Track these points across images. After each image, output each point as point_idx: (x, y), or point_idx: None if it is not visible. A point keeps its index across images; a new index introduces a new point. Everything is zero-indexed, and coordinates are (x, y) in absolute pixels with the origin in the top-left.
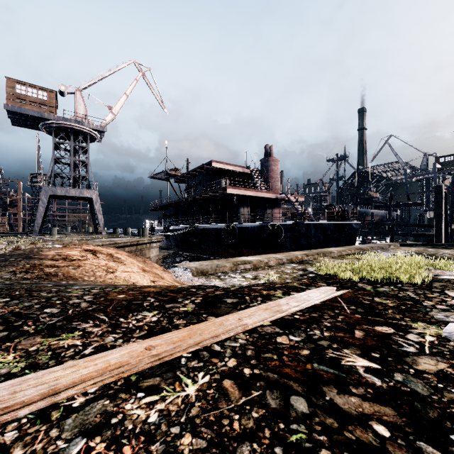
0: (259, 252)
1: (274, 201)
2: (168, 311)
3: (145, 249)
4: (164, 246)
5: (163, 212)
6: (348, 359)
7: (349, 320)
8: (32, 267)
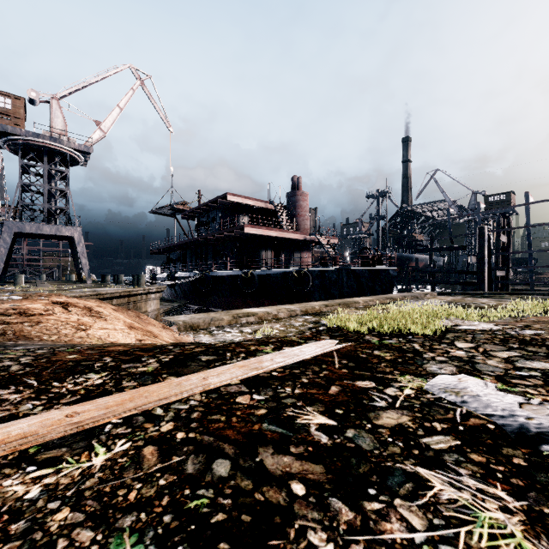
0: (283, 304)
1: (302, 243)
2: (122, 372)
3: (140, 301)
4: (169, 298)
5: (168, 256)
6: (306, 417)
7: (332, 376)
8: None
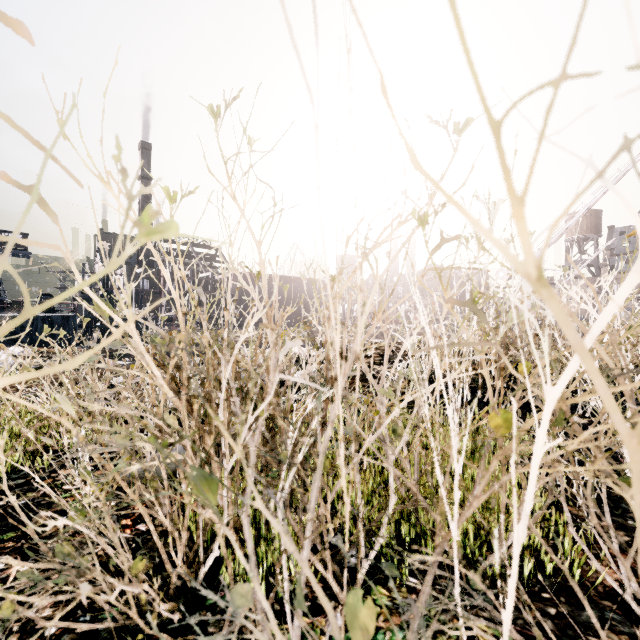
0: None
1: None
2: None
3: None
4: None
5: None
6: None
7: None
8: None
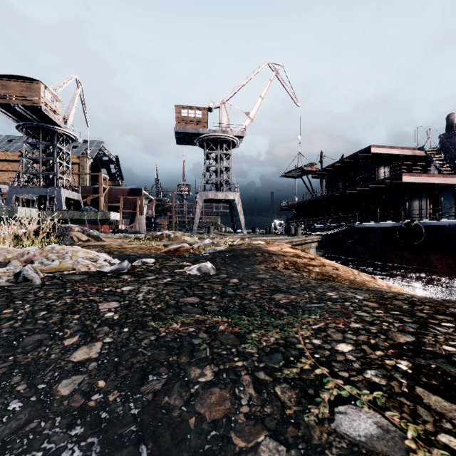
0: None
1: None
2: None
3: (306, 249)
4: None
5: (295, 211)
6: None
7: None
8: (292, 264)
